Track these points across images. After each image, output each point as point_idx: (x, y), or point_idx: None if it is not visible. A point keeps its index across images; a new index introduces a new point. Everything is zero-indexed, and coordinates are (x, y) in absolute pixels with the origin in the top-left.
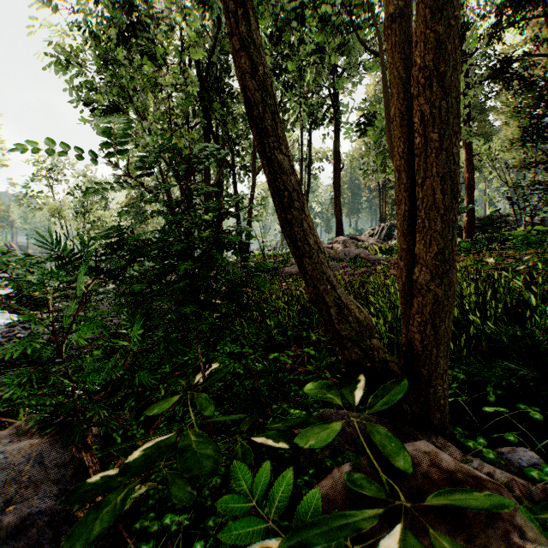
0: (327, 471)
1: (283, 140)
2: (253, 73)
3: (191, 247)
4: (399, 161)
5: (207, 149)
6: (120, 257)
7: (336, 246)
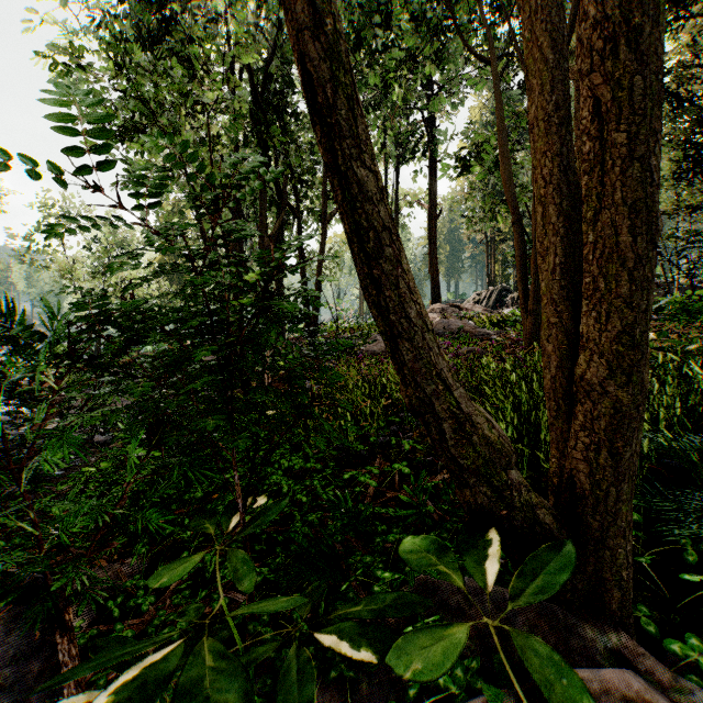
0: (438, 688)
1: (367, 146)
2: (315, 30)
3: (226, 320)
4: (544, 188)
5: (243, 163)
6: (103, 338)
7: (431, 316)
